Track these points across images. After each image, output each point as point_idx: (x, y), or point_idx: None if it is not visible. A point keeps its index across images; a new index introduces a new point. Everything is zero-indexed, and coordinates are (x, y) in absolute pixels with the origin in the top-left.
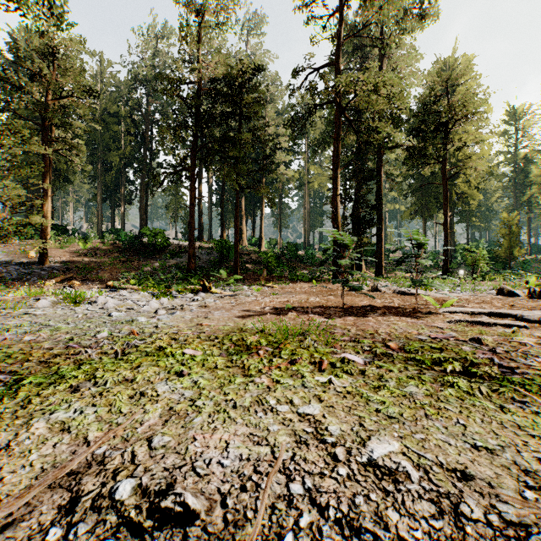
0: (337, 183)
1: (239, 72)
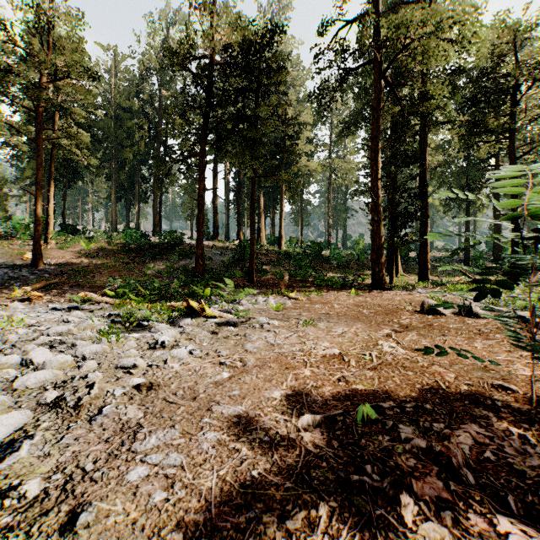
0: (378, 163)
1: (255, 35)
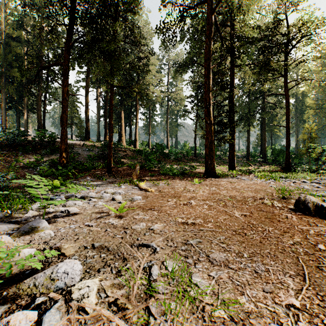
0: (210, 79)
1: None
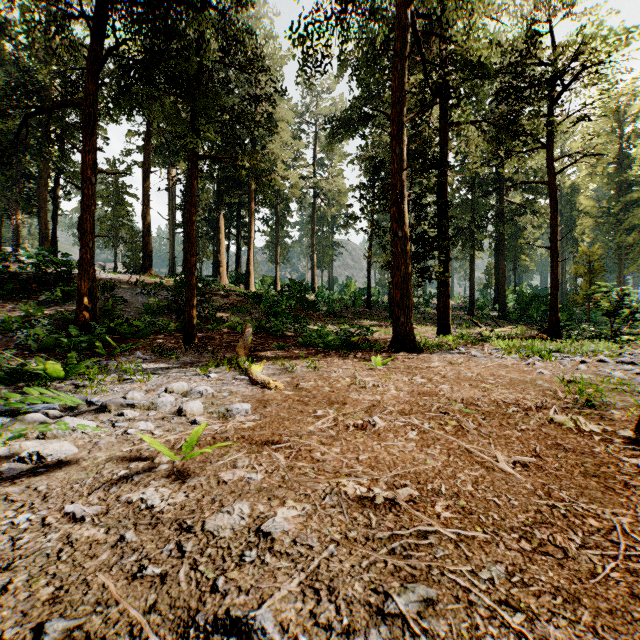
0: (403, 144)
1: None
